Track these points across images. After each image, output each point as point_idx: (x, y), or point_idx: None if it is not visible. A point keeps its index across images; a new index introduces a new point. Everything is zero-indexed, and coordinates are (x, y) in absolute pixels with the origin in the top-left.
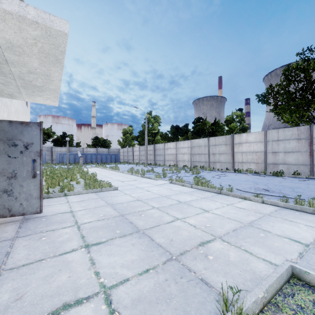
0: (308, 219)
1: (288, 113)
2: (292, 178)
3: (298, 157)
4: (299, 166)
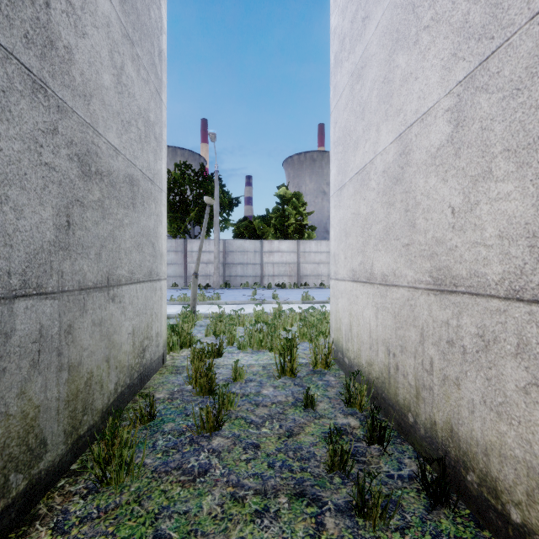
0: (176, 307)
1: (168, 222)
2: (171, 289)
3: (176, 269)
4: (177, 278)
